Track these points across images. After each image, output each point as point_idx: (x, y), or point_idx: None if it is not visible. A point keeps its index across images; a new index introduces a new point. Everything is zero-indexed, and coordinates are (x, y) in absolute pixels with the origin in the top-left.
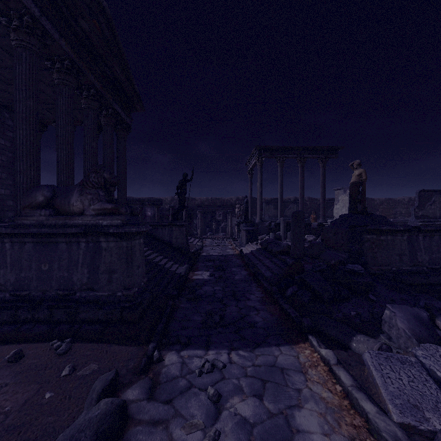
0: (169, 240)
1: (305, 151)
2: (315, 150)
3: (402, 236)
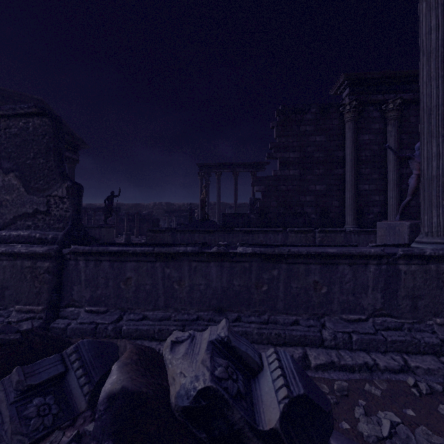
0: (99, 237)
1: (237, 167)
2: (246, 165)
3: (168, 233)
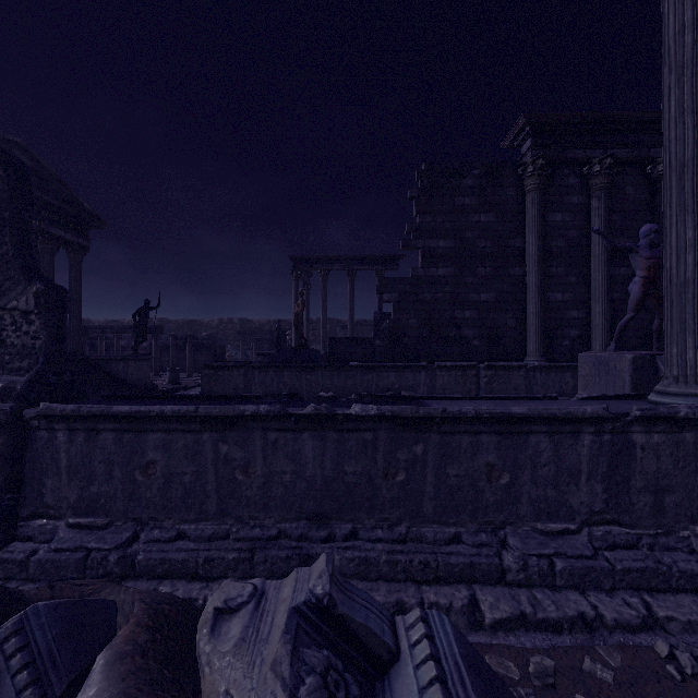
0: (124, 377)
1: (355, 262)
2: (368, 260)
3: (239, 371)
